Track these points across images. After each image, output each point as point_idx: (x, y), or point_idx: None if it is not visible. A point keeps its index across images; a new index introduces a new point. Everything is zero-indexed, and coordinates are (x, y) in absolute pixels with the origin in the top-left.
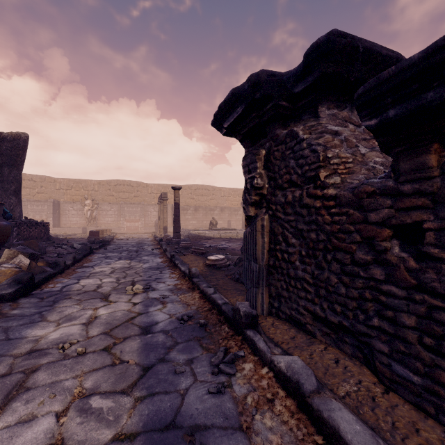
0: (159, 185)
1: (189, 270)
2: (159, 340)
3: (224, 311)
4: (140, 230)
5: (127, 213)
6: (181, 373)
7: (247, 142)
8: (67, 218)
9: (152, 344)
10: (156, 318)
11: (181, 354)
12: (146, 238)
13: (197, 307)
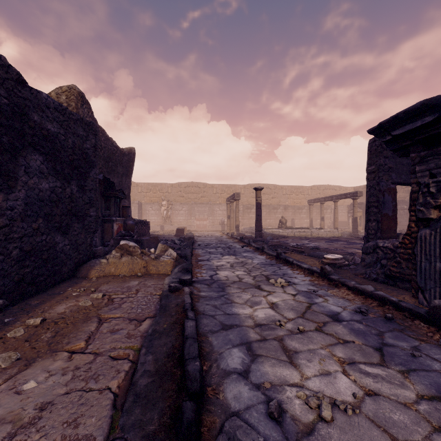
0: (223, 185)
1: (322, 268)
2: (360, 327)
3: (407, 307)
4: (208, 228)
5: (197, 213)
6: (419, 357)
7: (416, 146)
8: (147, 217)
9: (358, 330)
10: (330, 308)
11: (397, 341)
12: (221, 236)
13: (361, 302)
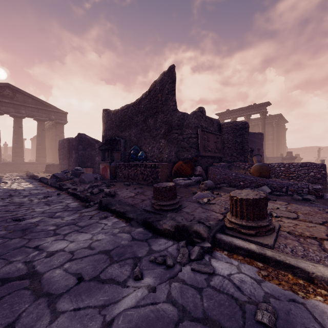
0: None
1: None
2: None
3: None
4: None
5: None
6: None
7: None
8: None
9: None
10: None
11: None
12: None
13: None
